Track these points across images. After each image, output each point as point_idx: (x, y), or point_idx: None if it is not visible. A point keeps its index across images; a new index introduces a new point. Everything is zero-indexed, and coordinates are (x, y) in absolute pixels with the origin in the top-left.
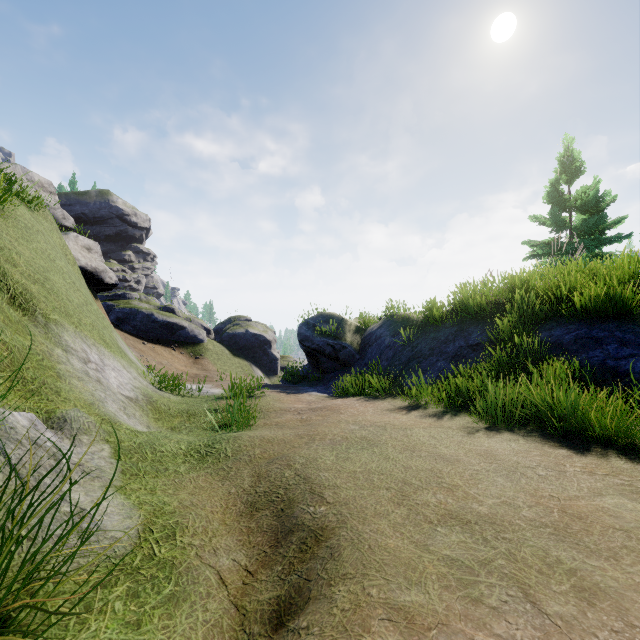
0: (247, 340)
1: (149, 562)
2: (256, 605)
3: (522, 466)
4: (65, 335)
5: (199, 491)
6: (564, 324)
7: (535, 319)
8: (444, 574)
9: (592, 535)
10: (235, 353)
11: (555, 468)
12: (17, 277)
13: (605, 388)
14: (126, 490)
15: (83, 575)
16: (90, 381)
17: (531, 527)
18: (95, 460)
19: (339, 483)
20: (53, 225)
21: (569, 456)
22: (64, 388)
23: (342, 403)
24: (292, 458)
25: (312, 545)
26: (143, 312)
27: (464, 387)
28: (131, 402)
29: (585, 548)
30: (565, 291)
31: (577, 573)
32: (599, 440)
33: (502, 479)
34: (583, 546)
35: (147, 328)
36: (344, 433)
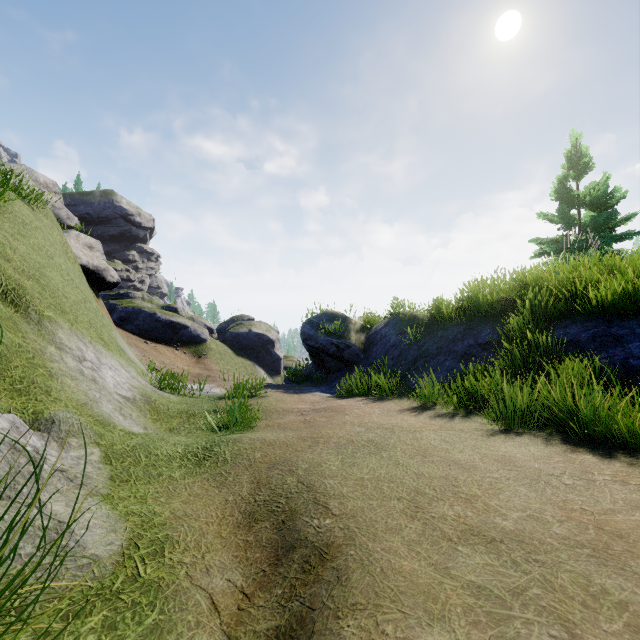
0: (250, 340)
1: (132, 584)
2: (252, 637)
3: (545, 474)
4: (59, 332)
5: (194, 499)
6: (580, 321)
7: (548, 316)
8: (471, 606)
9: (638, 558)
10: (238, 353)
11: (582, 476)
12: (10, 272)
13: (628, 389)
14: (113, 499)
15: (53, 602)
16: (84, 380)
17: (565, 547)
18: (81, 465)
19: (345, 492)
20: (54, 223)
21: (595, 463)
22: (55, 387)
23: (347, 404)
24: (294, 463)
25: (316, 564)
26: (146, 311)
27: (475, 387)
28: (128, 402)
29: (633, 574)
30: (581, 287)
31: (629, 607)
32: (626, 445)
33: (525, 489)
34: (630, 572)
35: (150, 327)
36: (350, 436)
